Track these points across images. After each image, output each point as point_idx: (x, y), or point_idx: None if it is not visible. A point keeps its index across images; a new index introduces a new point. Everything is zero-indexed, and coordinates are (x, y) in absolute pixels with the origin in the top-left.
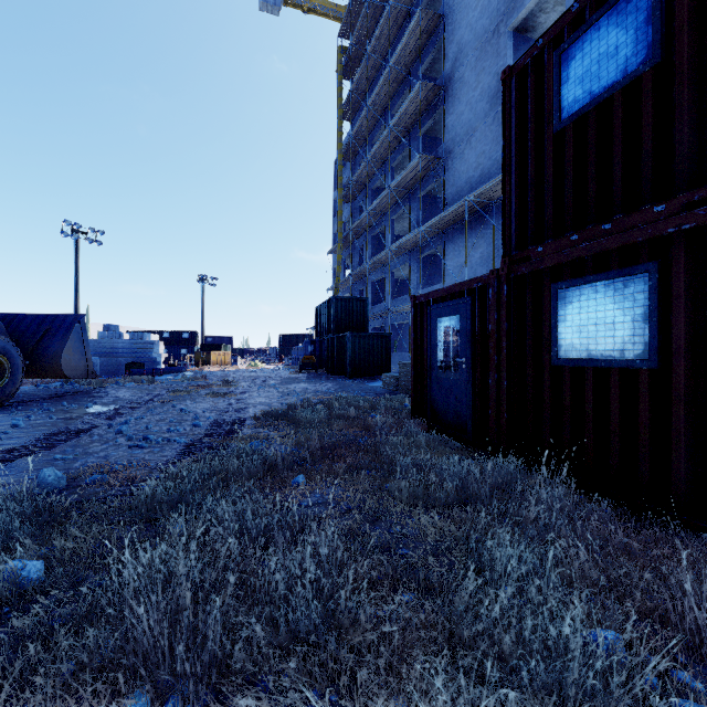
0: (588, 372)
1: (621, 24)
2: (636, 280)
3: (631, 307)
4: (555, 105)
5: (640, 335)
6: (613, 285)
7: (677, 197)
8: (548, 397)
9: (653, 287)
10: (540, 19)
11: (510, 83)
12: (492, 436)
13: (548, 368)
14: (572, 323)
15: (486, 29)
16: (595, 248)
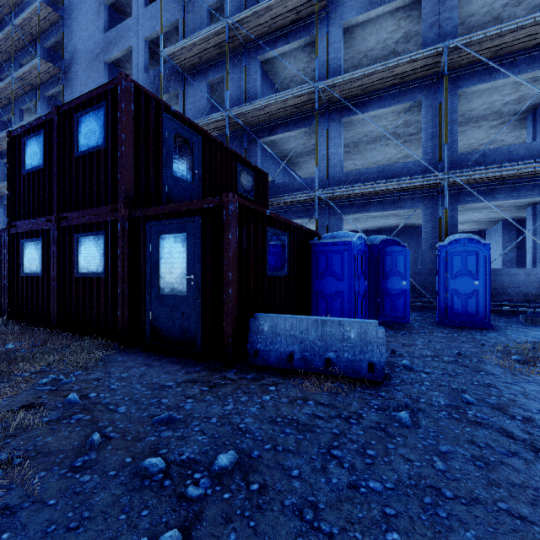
0: (30, 278)
1: (38, 145)
2: (40, 243)
3: (39, 253)
4: (23, 162)
5: (40, 263)
6: (36, 244)
7: (46, 217)
8: (21, 289)
9: (42, 247)
10: (128, 65)
11: (12, 138)
12: (3, 312)
13: (21, 277)
14: (27, 257)
15: (92, 50)
16: (32, 228)
